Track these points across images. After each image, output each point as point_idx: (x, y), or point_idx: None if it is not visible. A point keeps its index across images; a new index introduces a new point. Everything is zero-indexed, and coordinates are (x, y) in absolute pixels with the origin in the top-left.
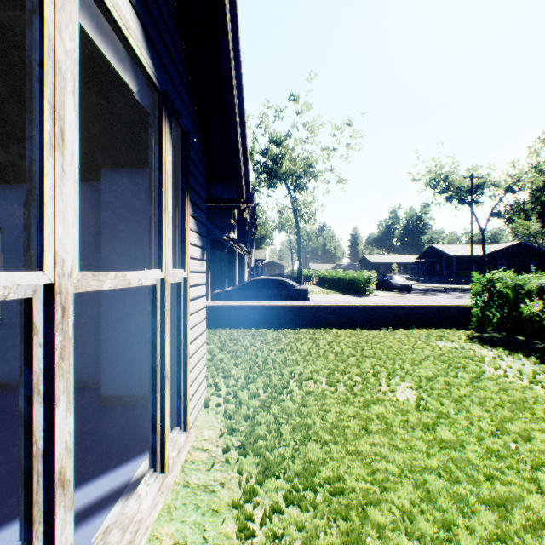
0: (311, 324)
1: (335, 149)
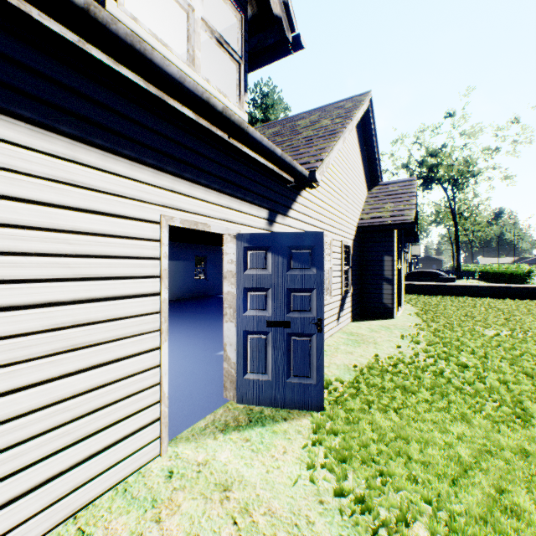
0: (452, 295)
1: (498, 148)
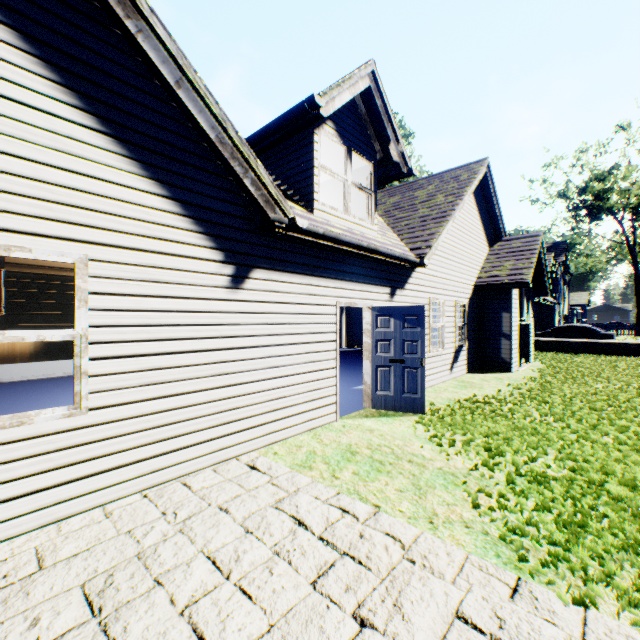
0: (602, 354)
1: None
